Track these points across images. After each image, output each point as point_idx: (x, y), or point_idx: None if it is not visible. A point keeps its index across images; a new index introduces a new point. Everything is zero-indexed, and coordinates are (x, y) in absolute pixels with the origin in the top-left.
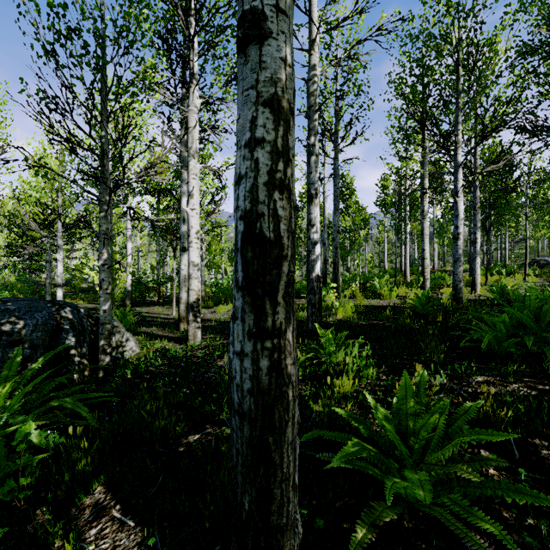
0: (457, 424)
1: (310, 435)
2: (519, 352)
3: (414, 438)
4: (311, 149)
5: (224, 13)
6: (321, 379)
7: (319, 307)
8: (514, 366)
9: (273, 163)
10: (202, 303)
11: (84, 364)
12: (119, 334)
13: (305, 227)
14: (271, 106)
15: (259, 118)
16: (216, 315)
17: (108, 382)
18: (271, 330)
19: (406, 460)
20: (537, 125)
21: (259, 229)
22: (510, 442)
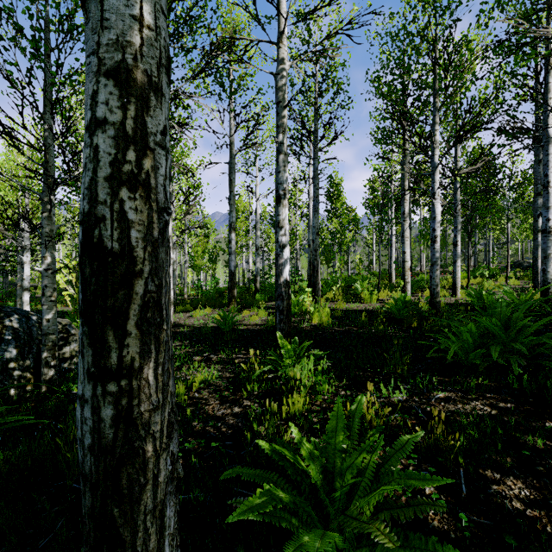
0: (391, 462)
1: (230, 473)
2: (486, 364)
3: (341, 480)
4: (279, 148)
5: (186, 0)
6: (277, 394)
7: (287, 313)
8: (479, 379)
9: (119, 152)
10: (181, 307)
11: (27, 378)
12: (76, 343)
13: (291, 228)
14: (115, 77)
15: (100, 92)
16: (191, 320)
17: (51, 399)
18: (115, 369)
19: (329, 507)
20: (515, 126)
21: (97, 237)
22: (459, 474)
